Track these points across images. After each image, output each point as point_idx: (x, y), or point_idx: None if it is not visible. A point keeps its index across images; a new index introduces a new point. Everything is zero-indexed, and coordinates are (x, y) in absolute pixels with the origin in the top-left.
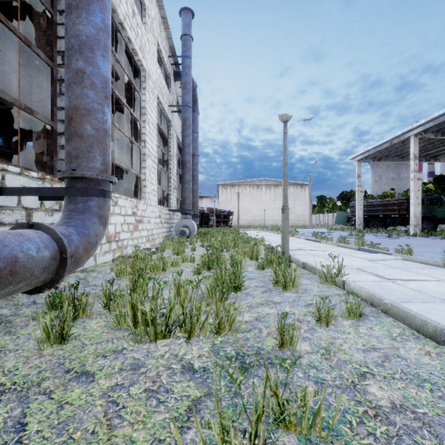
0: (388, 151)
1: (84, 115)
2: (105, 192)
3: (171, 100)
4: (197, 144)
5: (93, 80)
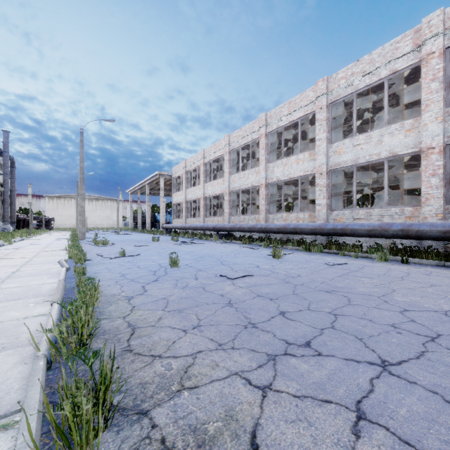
0: (141, 191)
1: None
2: None
3: None
4: (14, 184)
5: None
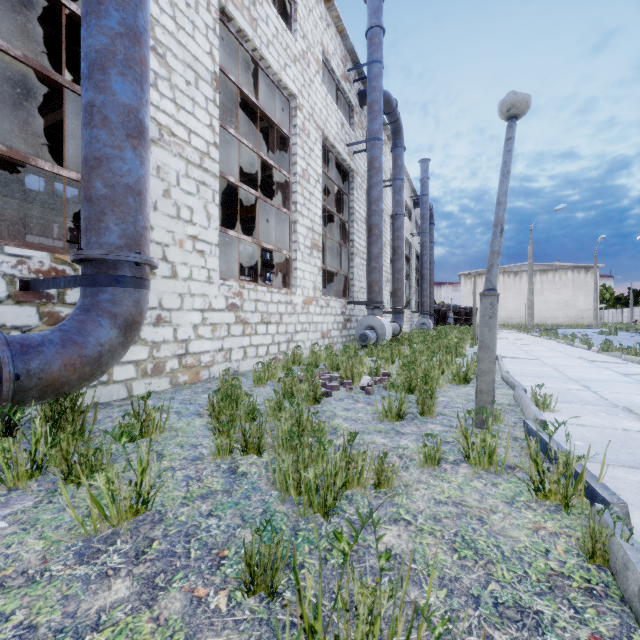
0: None
1: (399, 291)
2: (403, 312)
3: (412, 227)
4: (432, 252)
5: (401, 280)
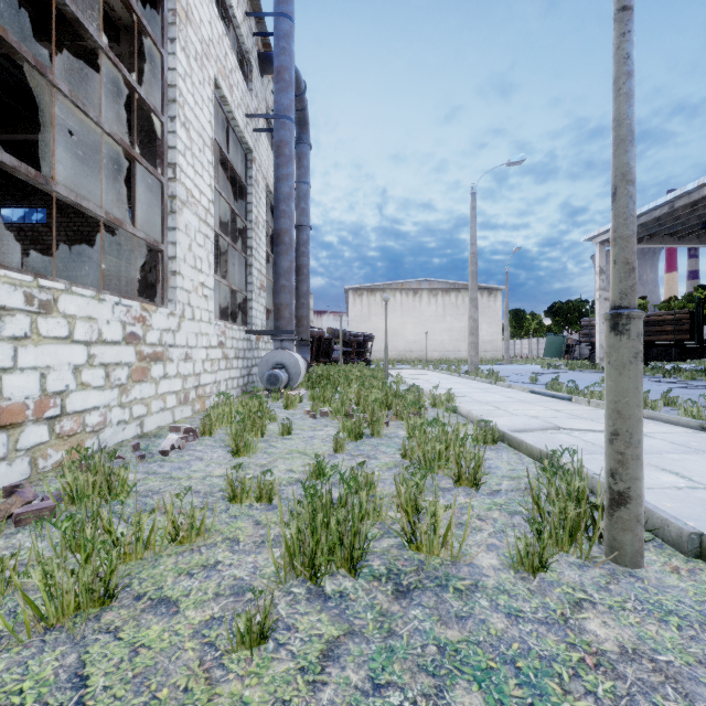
0: (658, 224)
1: None
2: None
3: (252, 108)
4: (307, 205)
5: None
